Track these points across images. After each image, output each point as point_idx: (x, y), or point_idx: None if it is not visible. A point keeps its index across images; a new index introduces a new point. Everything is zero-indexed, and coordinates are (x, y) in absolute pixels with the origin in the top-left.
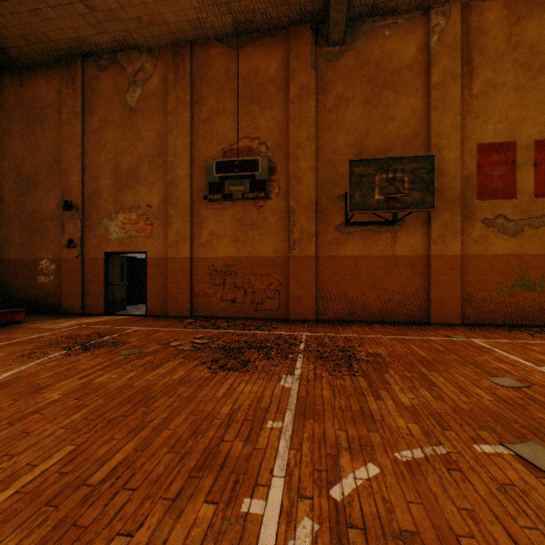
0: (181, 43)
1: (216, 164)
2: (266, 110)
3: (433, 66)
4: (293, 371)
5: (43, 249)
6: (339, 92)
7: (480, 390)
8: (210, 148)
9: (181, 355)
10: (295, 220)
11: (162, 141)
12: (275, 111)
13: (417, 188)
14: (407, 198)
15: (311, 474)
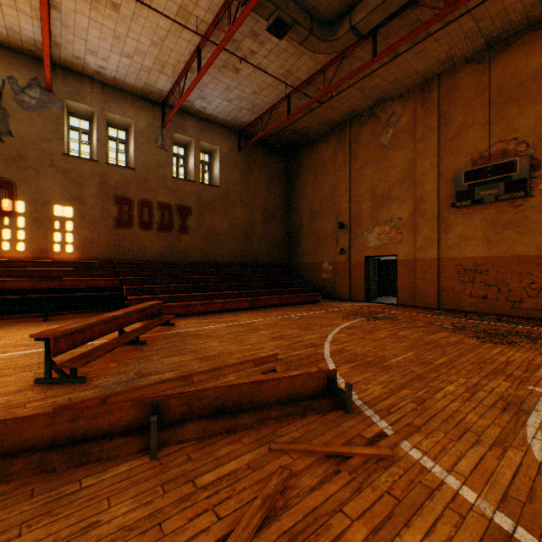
0: (428, 79)
1: (464, 174)
2: (526, 108)
3: None
4: None
5: (324, 256)
6: None
7: None
8: (457, 161)
9: (447, 330)
10: None
11: (410, 166)
12: (538, 105)
13: None
14: None
15: None
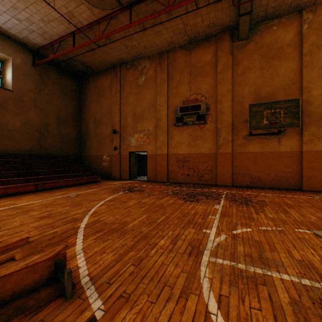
0: (163, 52)
1: (179, 108)
2: (205, 79)
3: (304, 43)
4: (219, 204)
5: (104, 151)
6: (245, 65)
7: (312, 216)
8: (176, 101)
9: (169, 196)
10: (220, 134)
11: (154, 99)
12: (209, 79)
13: (288, 116)
14: (282, 122)
15: (226, 228)
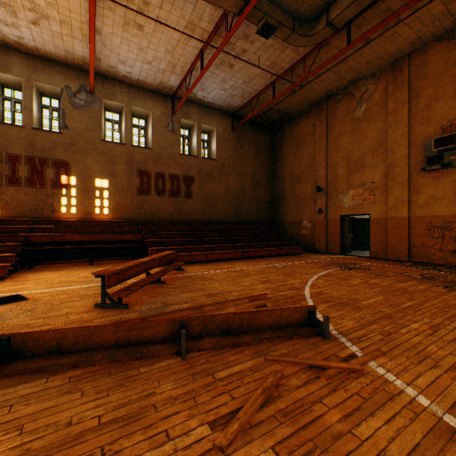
0: (399, 59)
1: (434, 141)
2: None
3: None
4: None
5: (304, 215)
6: None
7: None
8: (427, 129)
9: (415, 280)
10: None
11: (382, 135)
12: None
13: None
14: None
15: None
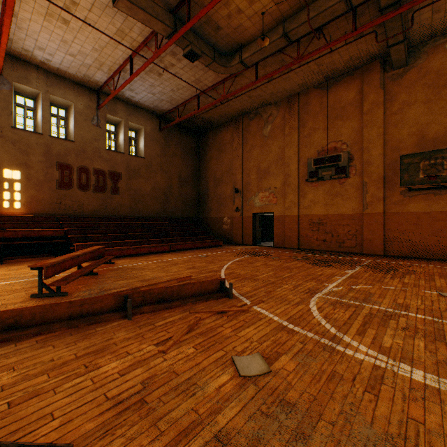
0: (292, 95)
1: (313, 160)
2: (346, 122)
3: None
4: (352, 269)
5: (225, 212)
6: (402, 99)
7: None
8: (309, 151)
9: (298, 261)
10: (367, 189)
11: (281, 152)
12: (352, 121)
13: None
14: (446, 175)
15: (346, 284)
